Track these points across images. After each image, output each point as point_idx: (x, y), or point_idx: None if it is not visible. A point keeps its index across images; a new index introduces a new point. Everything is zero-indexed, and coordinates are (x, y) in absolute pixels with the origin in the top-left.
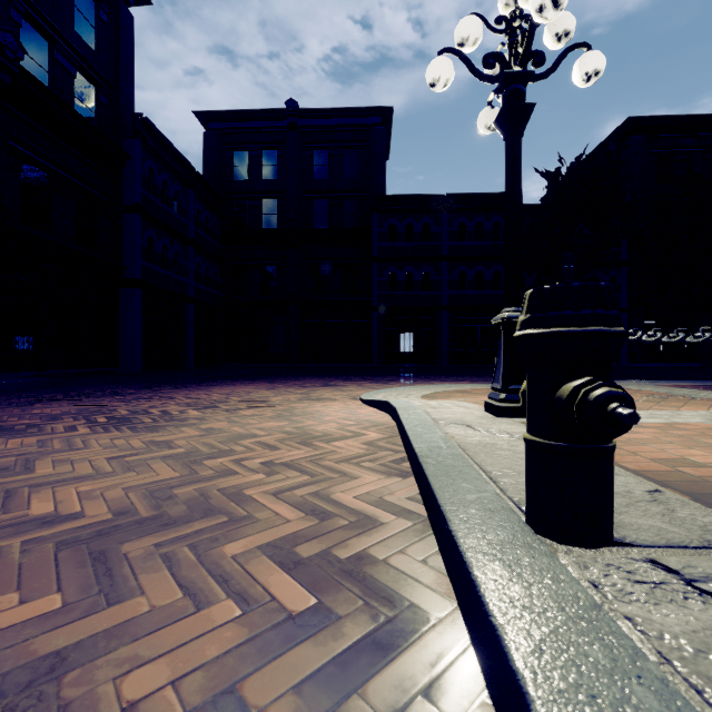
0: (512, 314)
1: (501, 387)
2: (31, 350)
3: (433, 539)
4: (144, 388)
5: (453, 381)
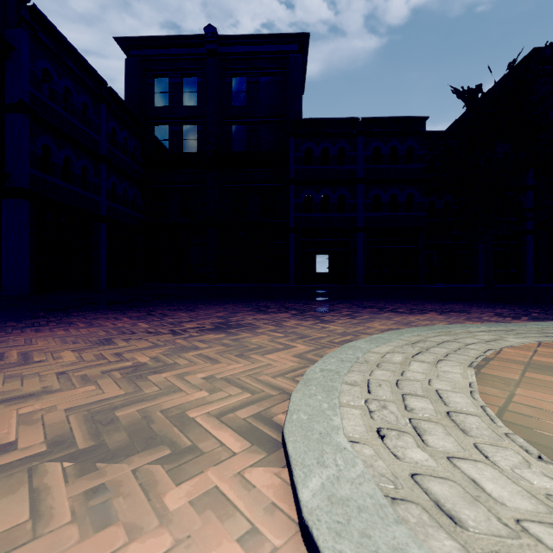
0: None
1: None
2: None
3: None
4: None
5: (410, 311)
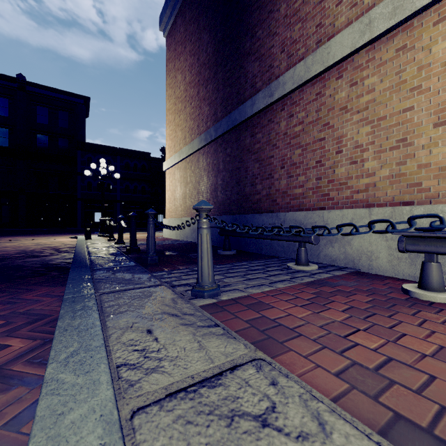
0: (102, 218)
1: (99, 231)
2: None
3: None
4: None
5: None
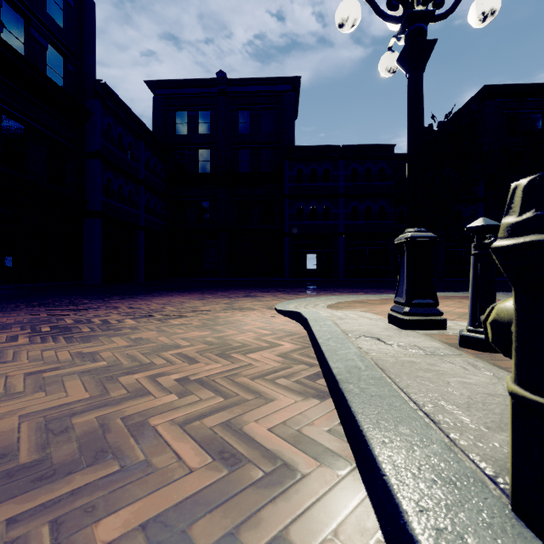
0: (415, 234)
1: (405, 301)
2: (10, 268)
3: (368, 505)
4: (97, 299)
5: (350, 292)
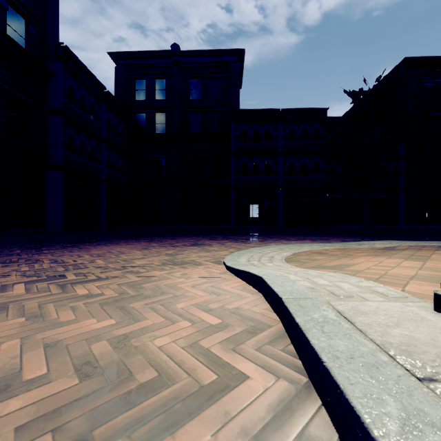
0: None
1: None
2: None
3: None
4: (34, 248)
5: (296, 239)
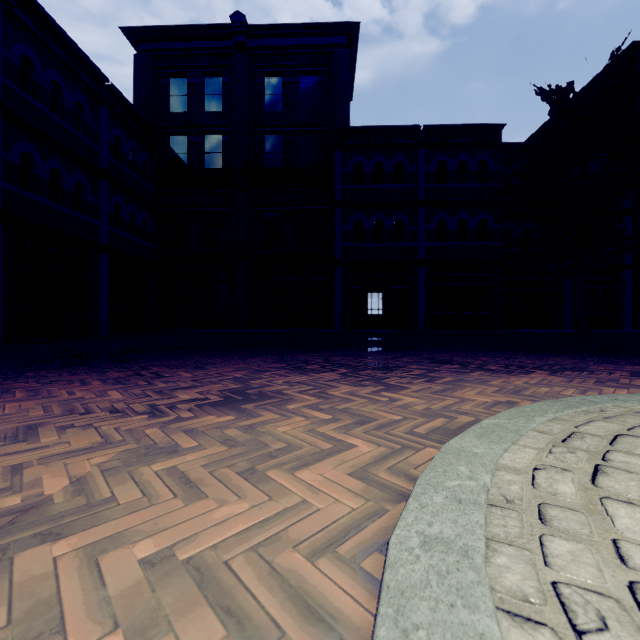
0: None
1: None
2: None
3: None
4: None
5: (507, 369)
